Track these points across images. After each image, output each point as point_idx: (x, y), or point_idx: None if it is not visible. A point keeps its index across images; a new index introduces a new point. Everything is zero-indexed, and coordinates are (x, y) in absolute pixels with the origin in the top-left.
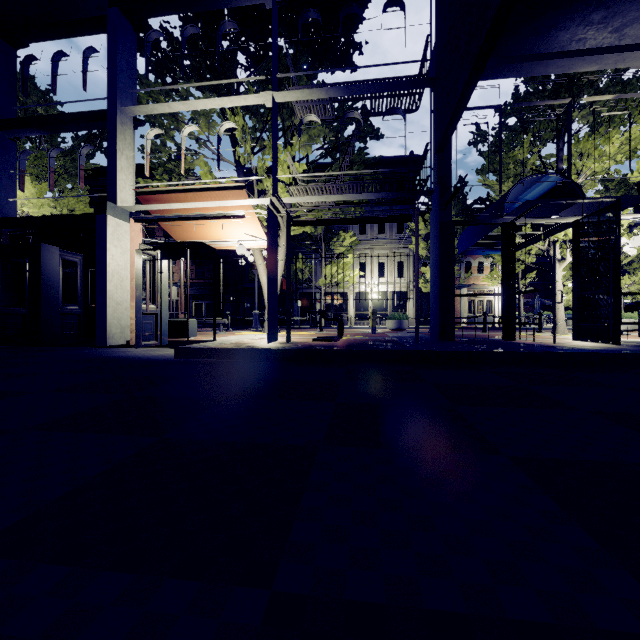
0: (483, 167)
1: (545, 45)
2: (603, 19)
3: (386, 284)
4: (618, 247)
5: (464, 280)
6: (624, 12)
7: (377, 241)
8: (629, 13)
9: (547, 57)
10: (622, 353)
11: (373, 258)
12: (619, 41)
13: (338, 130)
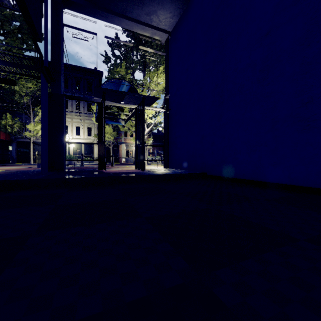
0: (108, 76)
1: (116, 7)
2: (139, 3)
3: (80, 139)
4: (143, 121)
5: (124, 140)
6: (147, 4)
7: (75, 114)
8: (150, 6)
9: (119, 15)
10: (122, 176)
11: (72, 123)
12: (151, 22)
13: (2, 20)
